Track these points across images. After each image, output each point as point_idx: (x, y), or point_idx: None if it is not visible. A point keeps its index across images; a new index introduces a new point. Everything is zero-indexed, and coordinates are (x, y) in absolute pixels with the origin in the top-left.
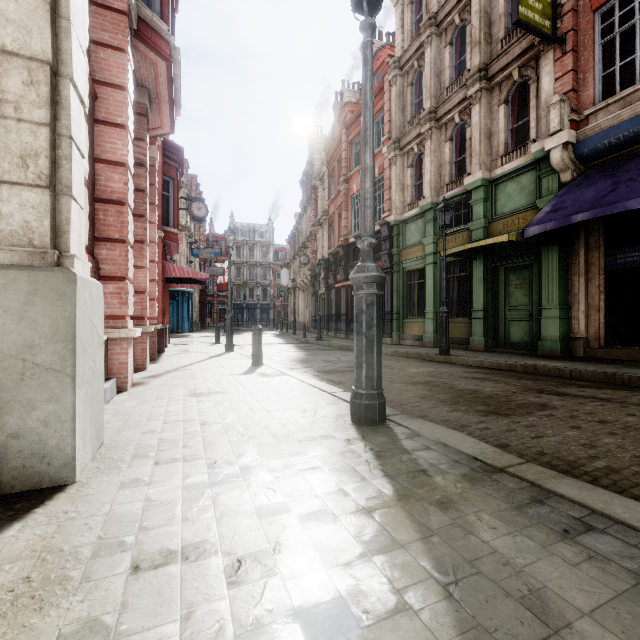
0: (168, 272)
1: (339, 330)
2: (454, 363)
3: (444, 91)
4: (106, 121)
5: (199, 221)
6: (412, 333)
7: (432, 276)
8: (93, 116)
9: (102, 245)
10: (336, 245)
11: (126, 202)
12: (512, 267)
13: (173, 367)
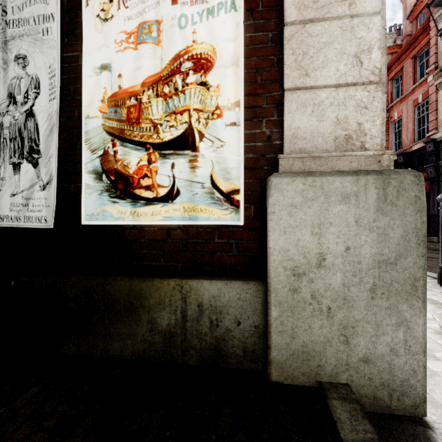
0: None
1: None
2: None
3: None
4: None
5: None
6: None
7: None
8: None
9: None
10: None
11: None
12: None
13: None
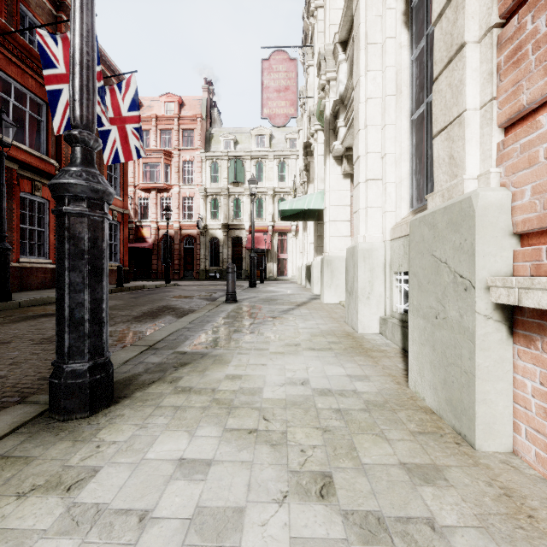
0: None
1: None
2: None
3: None
4: None
5: None
6: None
7: None
8: None
9: None
10: None
11: None
12: None
13: None
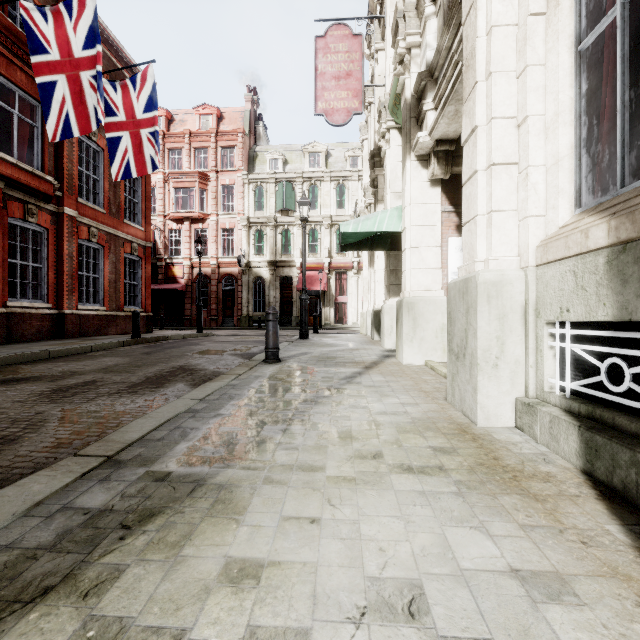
0: None
1: None
2: None
3: None
4: None
5: None
6: None
7: None
8: None
9: None
10: None
11: None
12: None
13: None
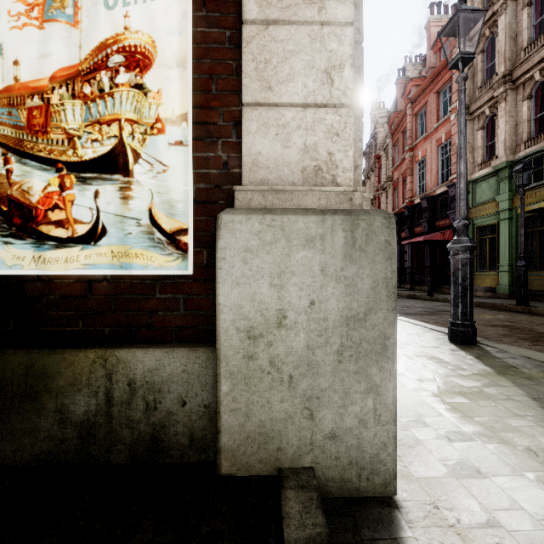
0: None
1: (403, 281)
2: (534, 313)
3: (521, 52)
4: None
5: None
6: (483, 285)
7: (507, 231)
8: None
9: None
10: (400, 206)
11: None
12: None
13: None
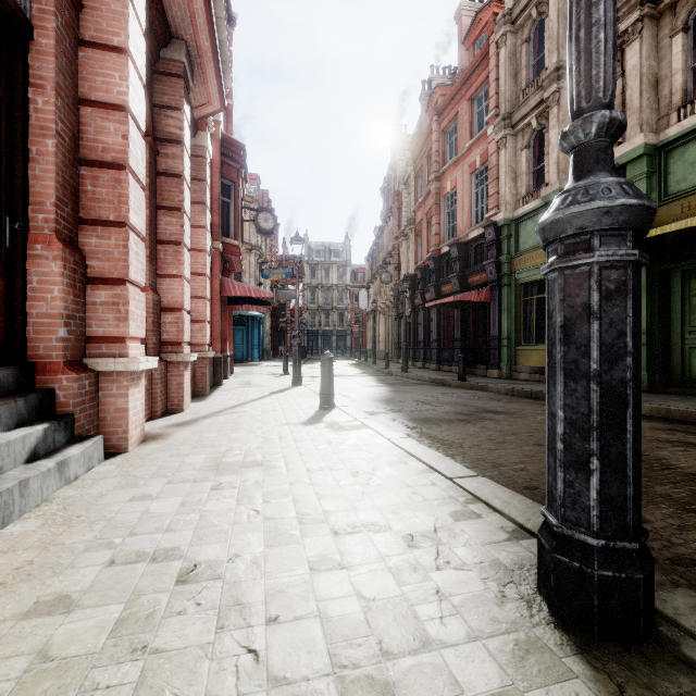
0: (227, 290)
1: (428, 359)
2: None
3: None
4: (97, 43)
5: (266, 234)
6: (529, 364)
7: None
8: (76, 34)
9: (90, 230)
10: (425, 258)
11: (127, 166)
12: (695, 269)
13: (219, 408)
